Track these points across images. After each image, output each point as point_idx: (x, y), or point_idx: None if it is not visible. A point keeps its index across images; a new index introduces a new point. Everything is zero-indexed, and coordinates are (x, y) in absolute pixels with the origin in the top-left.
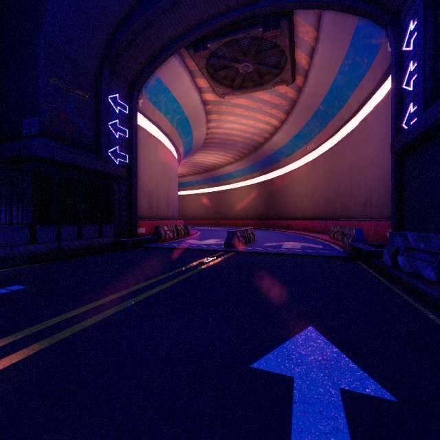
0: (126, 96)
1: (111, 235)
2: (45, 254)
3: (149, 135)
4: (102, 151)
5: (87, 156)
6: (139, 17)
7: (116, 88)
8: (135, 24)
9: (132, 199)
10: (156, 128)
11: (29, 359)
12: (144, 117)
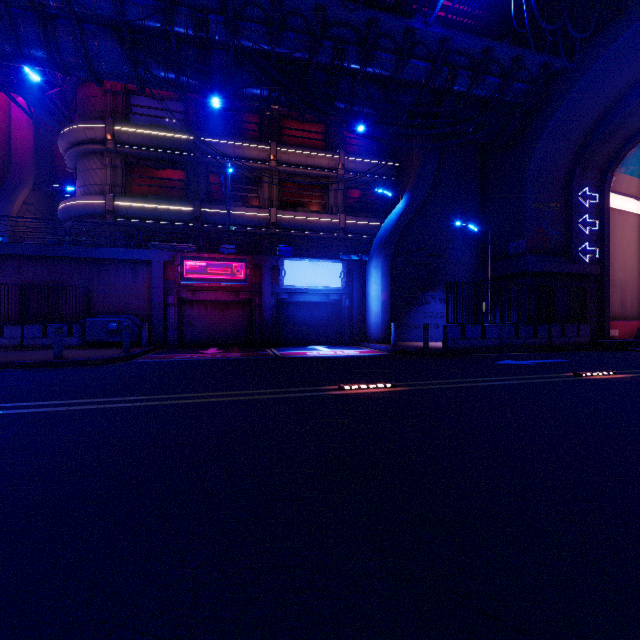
0: (595, 185)
1: (586, 335)
2: (541, 346)
3: (620, 213)
4: (572, 253)
5: (561, 261)
6: (625, 107)
7: (585, 182)
8: (619, 116)
9: (603, 297)
10: (629, 200)
11: (636, 376)
12: (612, 194)
